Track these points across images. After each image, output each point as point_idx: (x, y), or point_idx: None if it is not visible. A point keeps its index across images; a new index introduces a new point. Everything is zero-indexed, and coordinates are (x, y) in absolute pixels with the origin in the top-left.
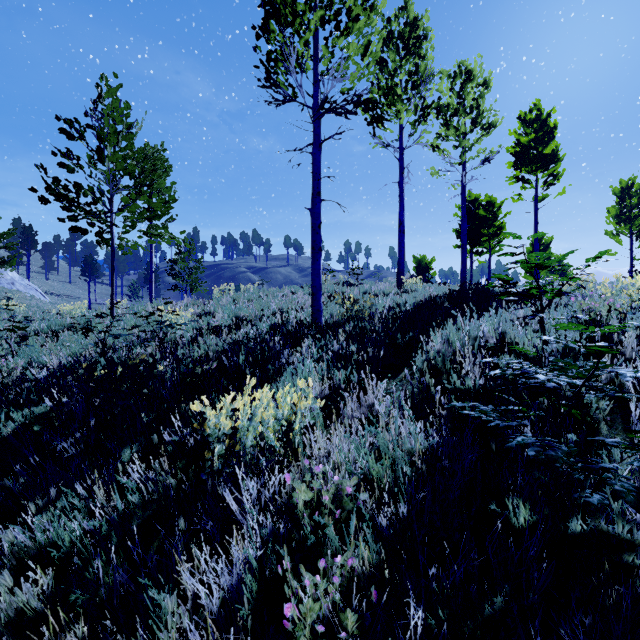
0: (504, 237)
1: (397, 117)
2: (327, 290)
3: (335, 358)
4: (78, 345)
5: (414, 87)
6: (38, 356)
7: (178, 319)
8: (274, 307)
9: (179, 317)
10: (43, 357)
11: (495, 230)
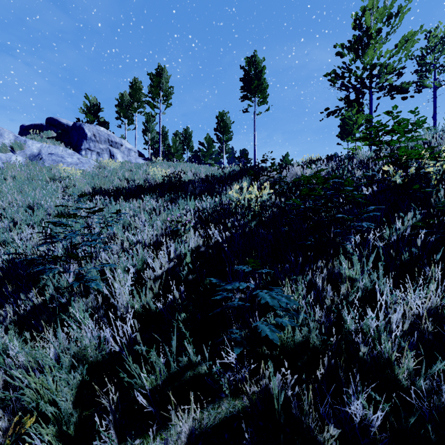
0: None
1: None
2: None
3: None
4: None
5: None
6: None
7: None
8: None
9: None
10: None
11: None
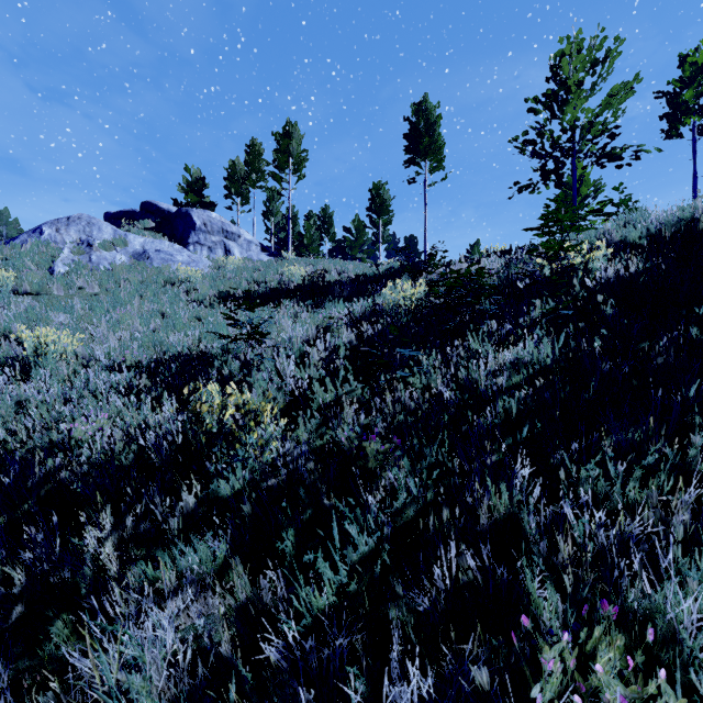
0: None
1: None
2: None
3: None
4: None
5: None
6: None
7: None
8: None
9: None
10: None
11: None
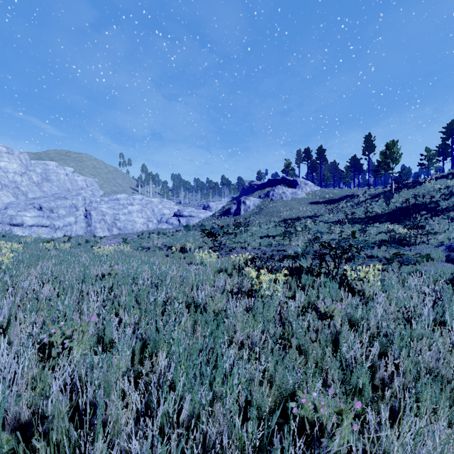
0: None
1: None
2: None
3: None
4: None
5: None
6: None
7: None
8: None
9: None
10: None
11: None
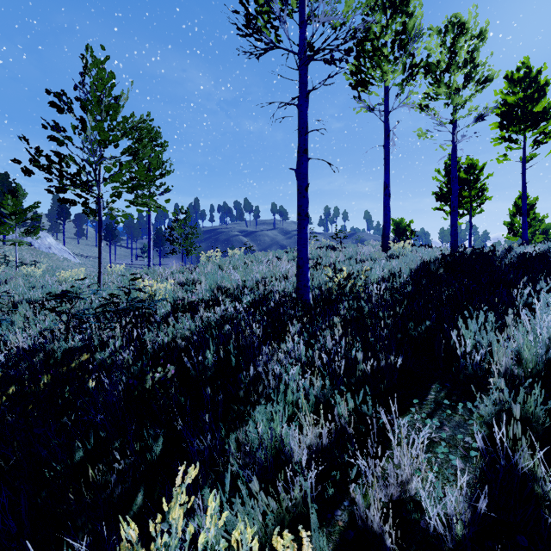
0: (486, 198)
1: (383, 79)
2: (311, 255)
3: (329, 356)
4: (49, 322)
5: (401, 46)
6: (8, 334)
7: (156, 292)
8: (257, 275)
9: (157, 290)
10: (12, 336)
11: (477, 192)
